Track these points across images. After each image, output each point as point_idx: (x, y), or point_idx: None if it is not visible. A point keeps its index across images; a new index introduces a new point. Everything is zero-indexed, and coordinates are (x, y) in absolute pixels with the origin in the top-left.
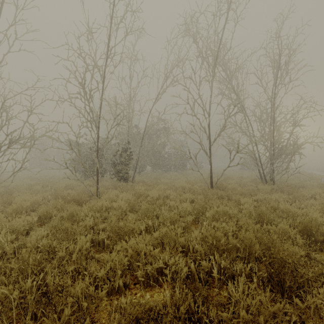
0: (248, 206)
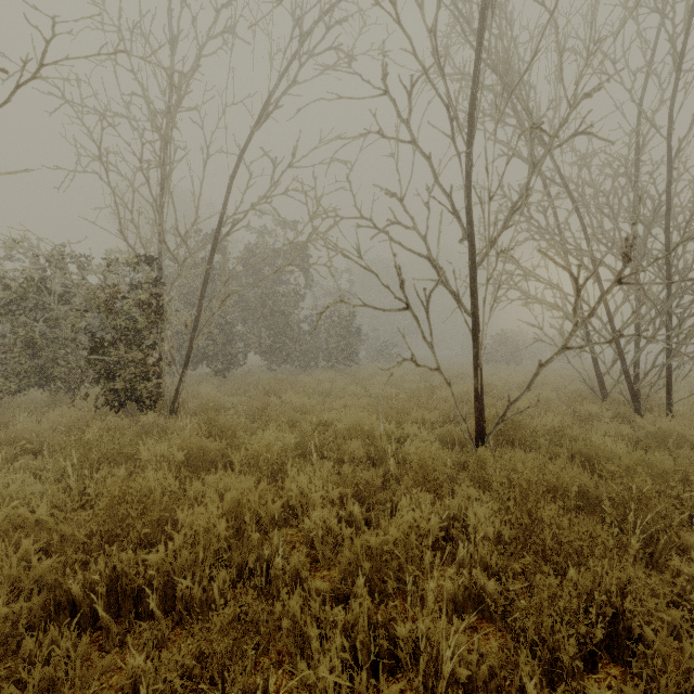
0: None
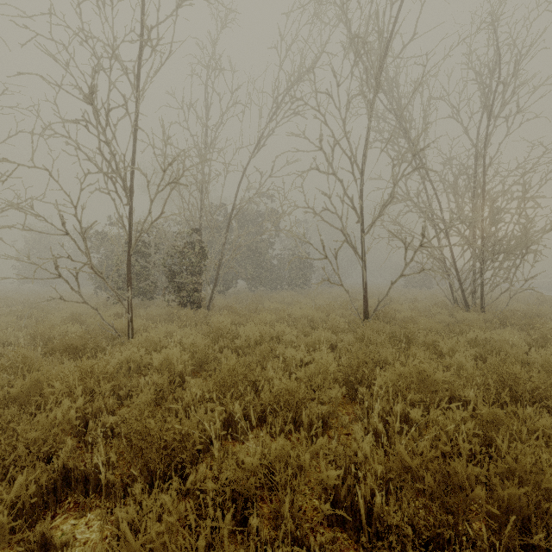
0: (462, 358)
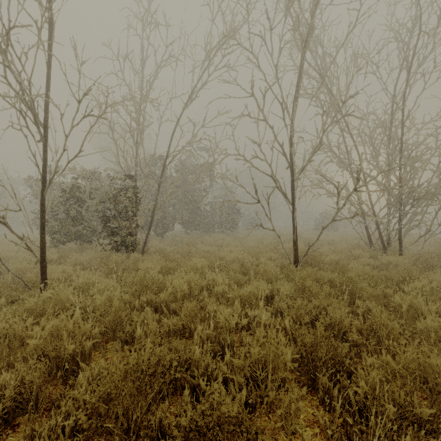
0: (435, 323)
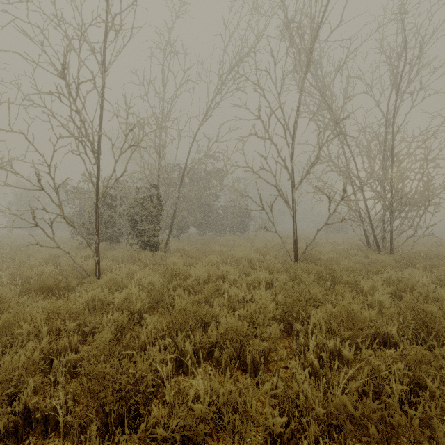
0: (381, 297)
